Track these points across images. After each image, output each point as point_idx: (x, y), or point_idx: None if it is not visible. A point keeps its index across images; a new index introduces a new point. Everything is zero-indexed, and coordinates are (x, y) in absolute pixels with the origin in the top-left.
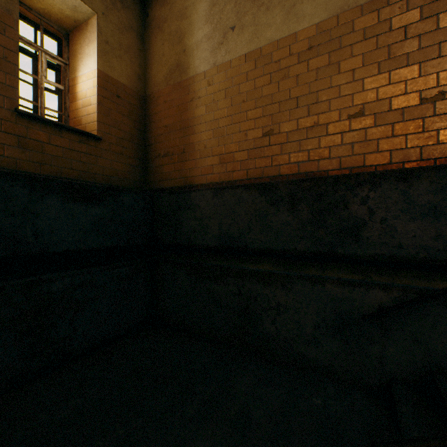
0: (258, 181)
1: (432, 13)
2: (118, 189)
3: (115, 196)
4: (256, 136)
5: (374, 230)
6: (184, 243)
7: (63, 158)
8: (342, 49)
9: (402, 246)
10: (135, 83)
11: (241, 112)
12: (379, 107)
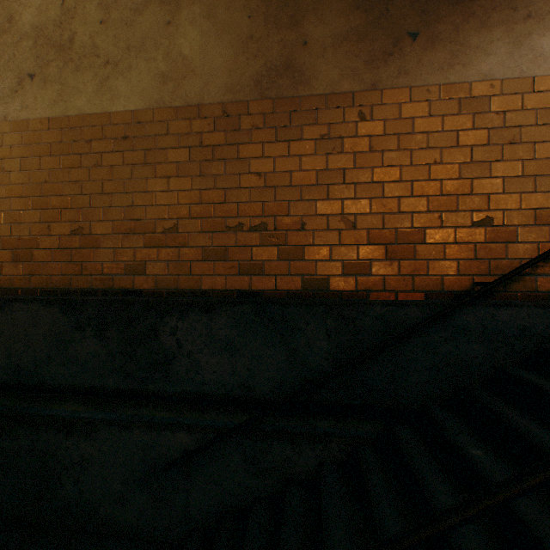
0: (66, 293)
1: (235, 141)
2: None
3: None
4: (63, 232)
5: (182, 365)
6: None
7: None
8: (158, 150)
9: (206, 382)
10: None
11: (43, 195)
12: (192, 227)
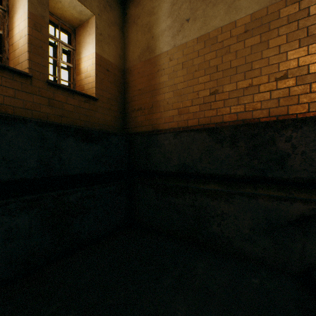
0: (207, 127)
1: None
2: (109, 133)
3: (107, 138)
4: (205, 95)
5: (296, 160)
6: (153, 170)
7: (75, 112)
8: (270, 31)
9: None
10: (118, 61)
11: (194, 78)
12: (299, 72)
